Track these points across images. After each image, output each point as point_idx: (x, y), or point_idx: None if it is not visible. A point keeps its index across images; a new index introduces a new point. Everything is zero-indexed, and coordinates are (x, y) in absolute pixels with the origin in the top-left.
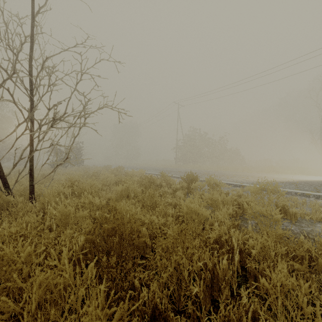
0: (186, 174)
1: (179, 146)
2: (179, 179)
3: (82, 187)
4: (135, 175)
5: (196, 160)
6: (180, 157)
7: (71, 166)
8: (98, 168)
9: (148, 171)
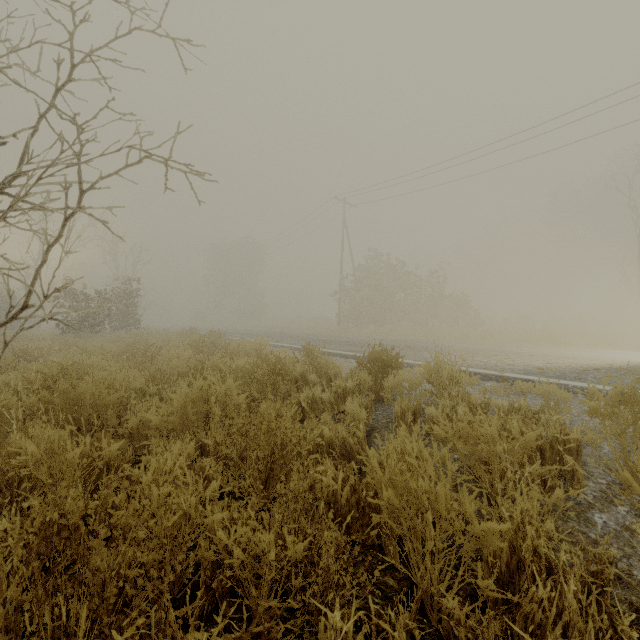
0: (369, 352)
1: (346, 289)
2: (348, 360)
3: (70, 394)
4: (244, 352)
5: (382, 318)
6: (349, 311)
7: (112, 330)
8: (166, 336)
9: (278, 342)
